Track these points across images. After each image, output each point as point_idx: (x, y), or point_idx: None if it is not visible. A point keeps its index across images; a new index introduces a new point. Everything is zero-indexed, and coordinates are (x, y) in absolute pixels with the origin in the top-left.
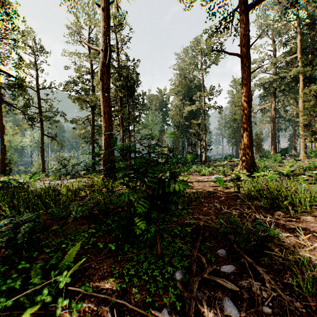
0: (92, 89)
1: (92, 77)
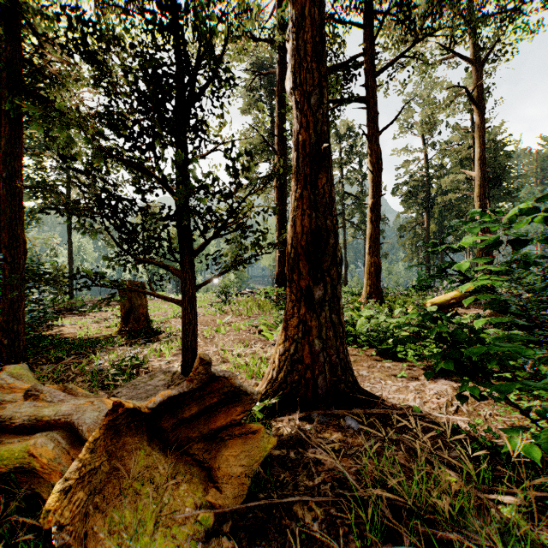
0: (427, 185)
1: (427, 169)
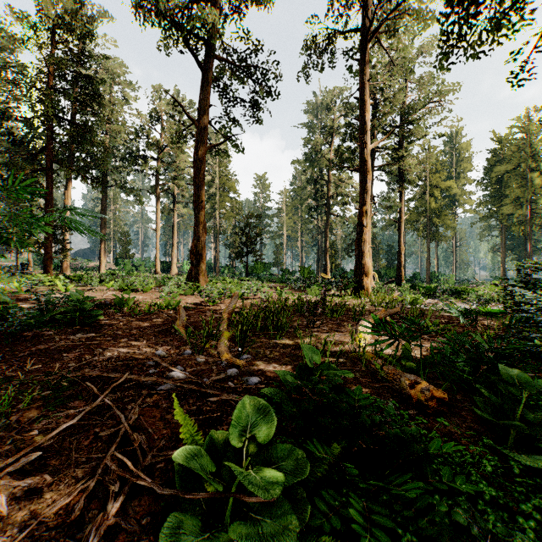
0: None
1: None
